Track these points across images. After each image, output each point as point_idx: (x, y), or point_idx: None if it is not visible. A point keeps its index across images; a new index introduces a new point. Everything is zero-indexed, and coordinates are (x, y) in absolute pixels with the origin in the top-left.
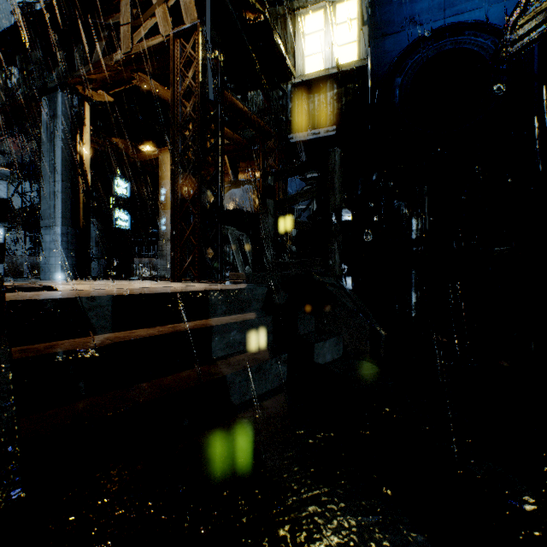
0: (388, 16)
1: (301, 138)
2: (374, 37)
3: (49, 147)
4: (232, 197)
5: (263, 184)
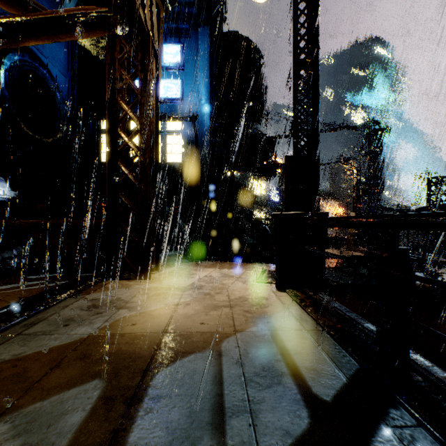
0: None
1: None
2: None
3: None
4: None
5: None
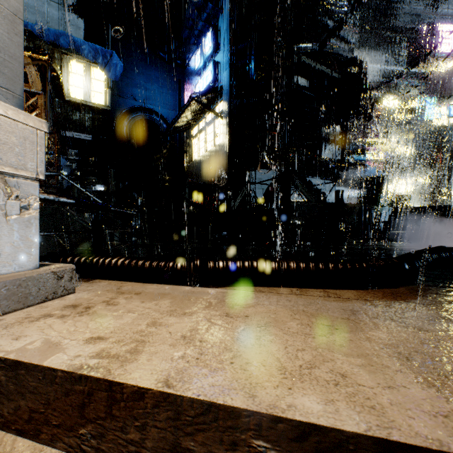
0: (120, 87)
1: (67, 135)
2: (113, 93)
3: None
4: None
5: (72, 173)
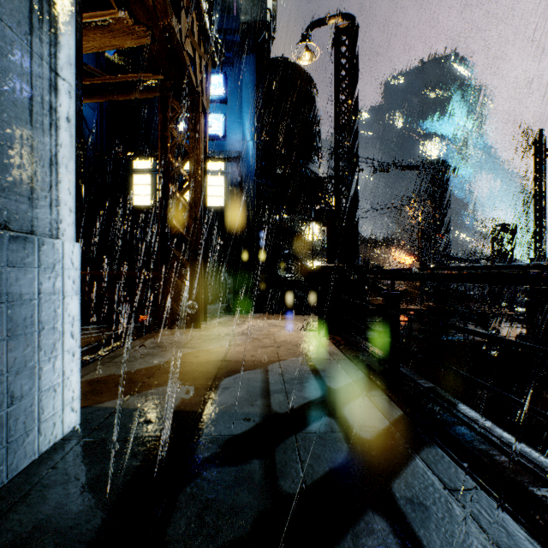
0: None
1: None
2: None
3: None
4: None
5: None
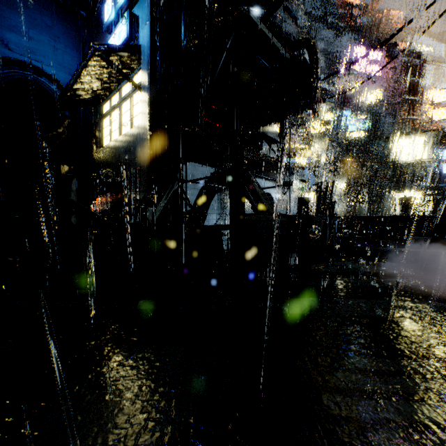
0: None
1: None
2: None
3: None
4: None
5: None
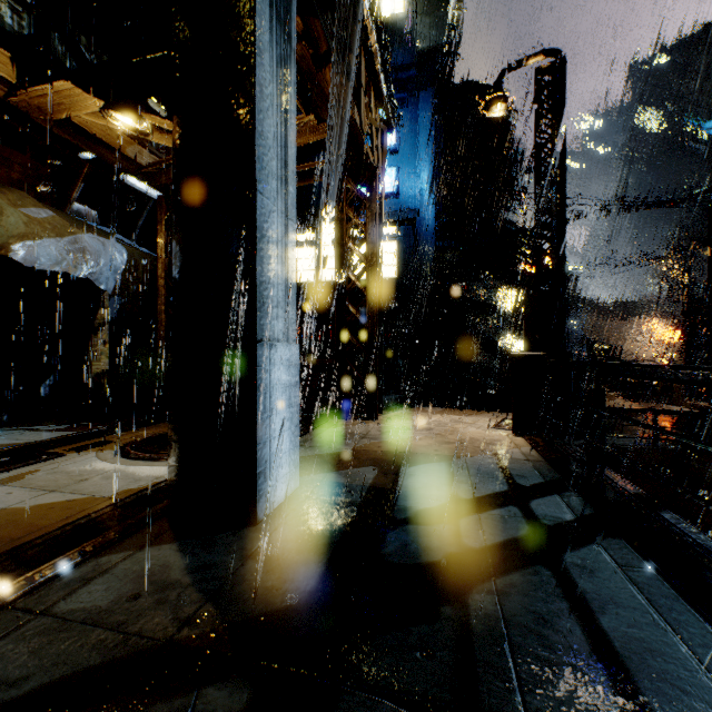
0: None
1: (156, 196)
2: None
3: (275, 93)
4: (93, 254)
5: None
